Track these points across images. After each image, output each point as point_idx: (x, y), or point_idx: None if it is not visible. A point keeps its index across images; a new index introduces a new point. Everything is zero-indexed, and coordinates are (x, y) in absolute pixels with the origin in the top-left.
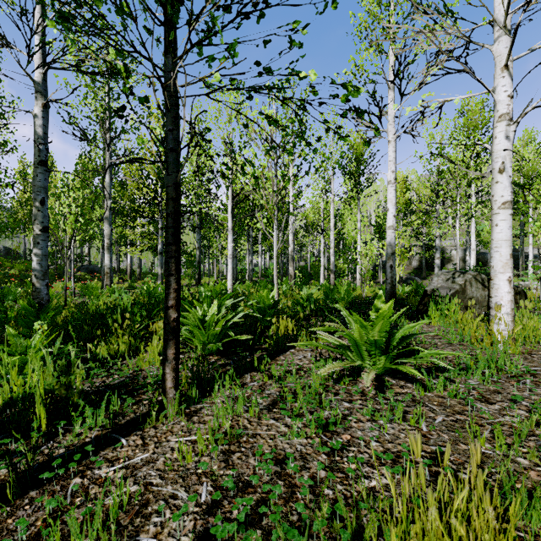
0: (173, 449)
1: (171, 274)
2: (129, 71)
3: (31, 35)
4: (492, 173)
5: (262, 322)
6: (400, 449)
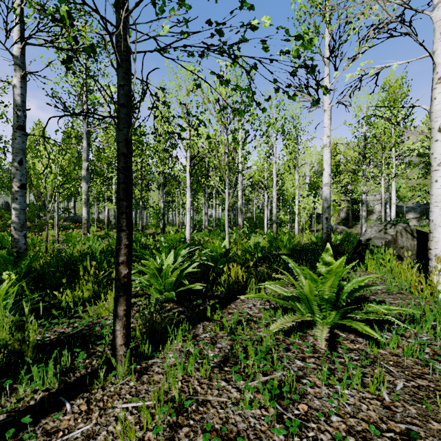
0: (117, 419)
1: (122, 230)
2: (73, 18)
3: (7, 12)
4: (431, 132)
5: (215, 269)
6: (365, 427)
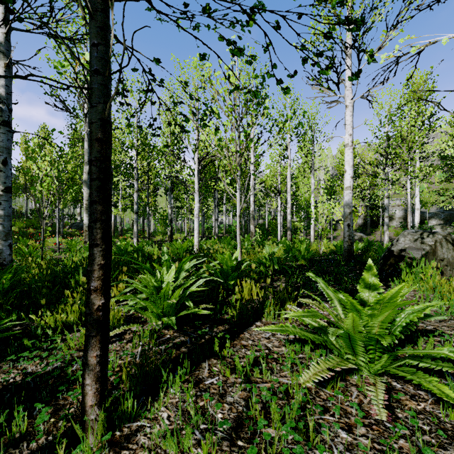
0: None
1: (95, 244)
2: None
3: None
4: None
5: (225, 284)
6: None
